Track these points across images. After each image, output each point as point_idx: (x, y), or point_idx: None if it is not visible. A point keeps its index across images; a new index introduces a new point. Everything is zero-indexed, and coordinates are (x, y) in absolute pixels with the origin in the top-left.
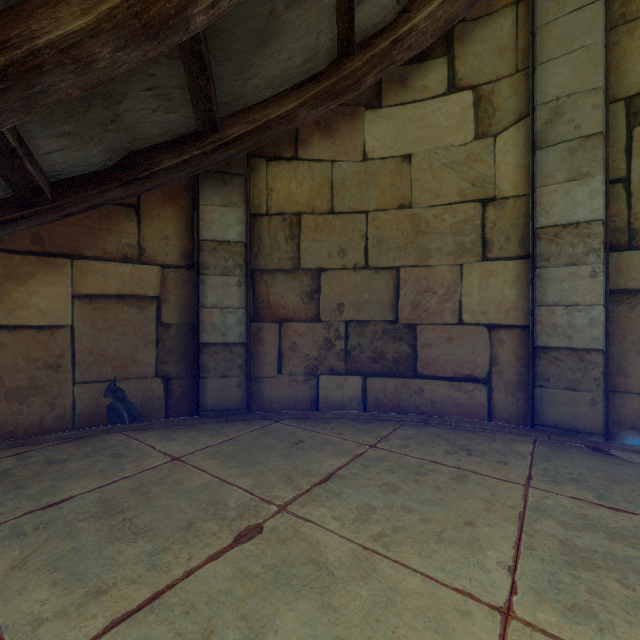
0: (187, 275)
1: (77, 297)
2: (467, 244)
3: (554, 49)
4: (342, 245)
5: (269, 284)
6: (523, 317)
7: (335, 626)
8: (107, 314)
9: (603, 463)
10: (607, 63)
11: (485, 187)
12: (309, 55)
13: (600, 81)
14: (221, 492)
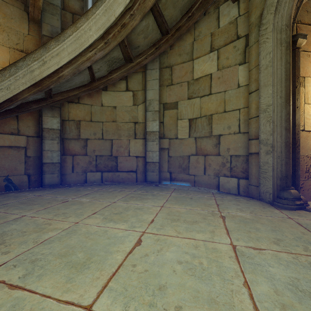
0: (37, 139)
1: None
2: (131, 134)
3: (149, 87)
4: (95, 131)
5: (69, 143)
6: (144, 154)
7: (83, 206)
8: (5, 153)
9: (154, 187)
10: (160, 94)
11: (135, 119)
12: (82, 82)
13: (158, 98)
14: (56, 198)
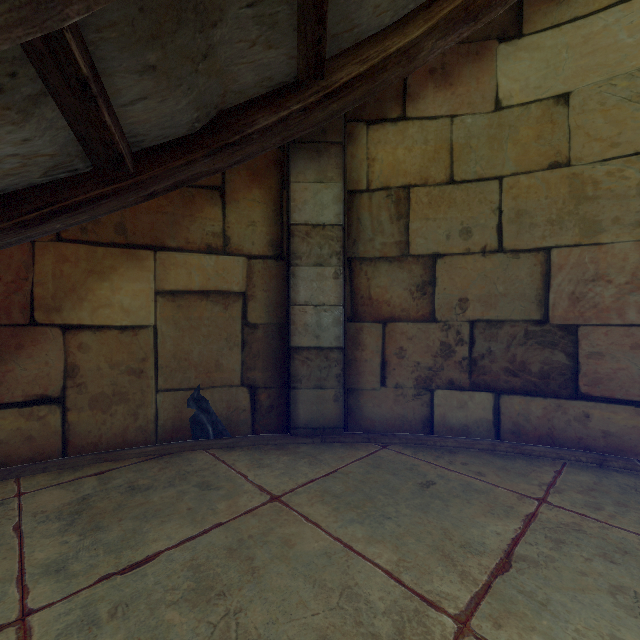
0: (275, 267)
1: (160, 294)
2: None
3: None
4: (465, 223)
5: (370, 275)
6: None
7: None
8: (190, 313)
9: None
10: None
11: None
12: None
13: None
14: (352, 572)
